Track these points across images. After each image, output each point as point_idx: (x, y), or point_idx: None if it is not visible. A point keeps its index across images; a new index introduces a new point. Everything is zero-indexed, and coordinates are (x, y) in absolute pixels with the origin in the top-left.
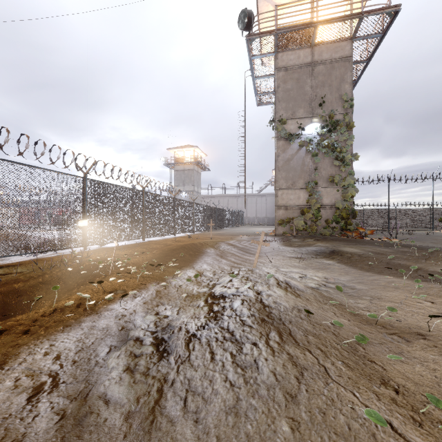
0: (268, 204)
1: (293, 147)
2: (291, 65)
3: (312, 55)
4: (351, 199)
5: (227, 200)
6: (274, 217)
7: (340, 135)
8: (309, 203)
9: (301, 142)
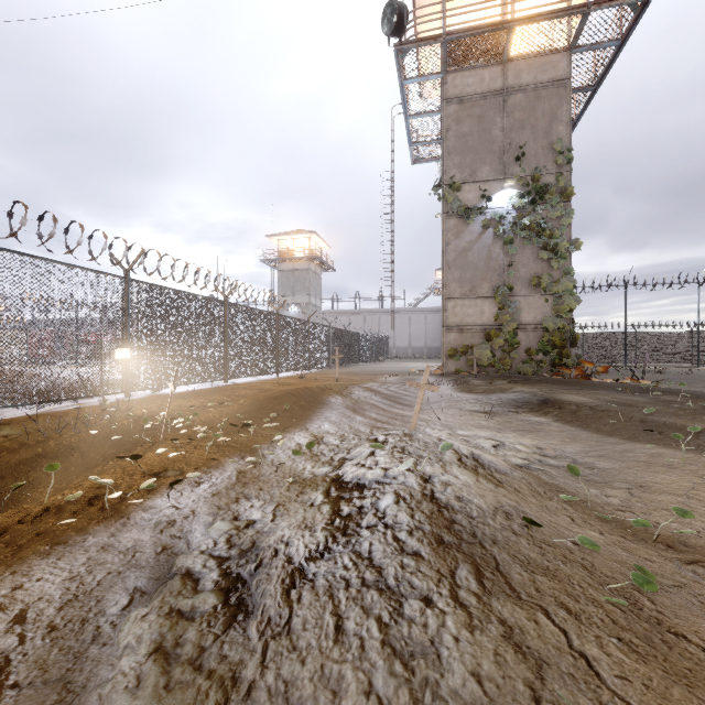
0: (428, 326)
1: (473, 229)
2: (470, 93)
3: (504, 77)
4: (568, 314)
5: (363, 319)
6: (438, 346)
7: (550, 209)
8: (498, 321)
9: (486, 221)
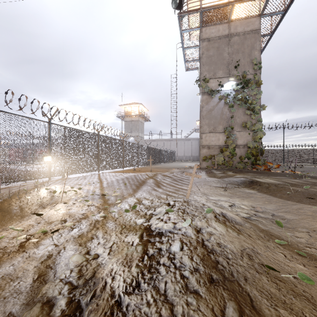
0: (193, 146)
1: (214, 100)
2: (213, 36)
3: (229, 29)
4: (259, 140)
5: (163, 143)
6: (197, 155)
7: (251, 91)
8: (226, 143)
9: (220, 96)
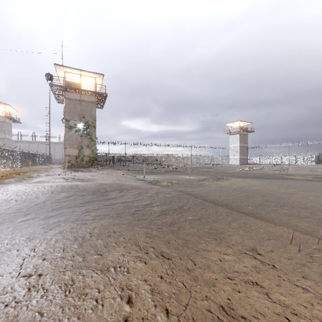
0: None
1: (73, 131)
2: (72, 98)
3: (80, 97)
4: (95, 153)
5: (37, 145)
6: None
7: (91, 130)
8: (79, 154)
9: (76, 130)
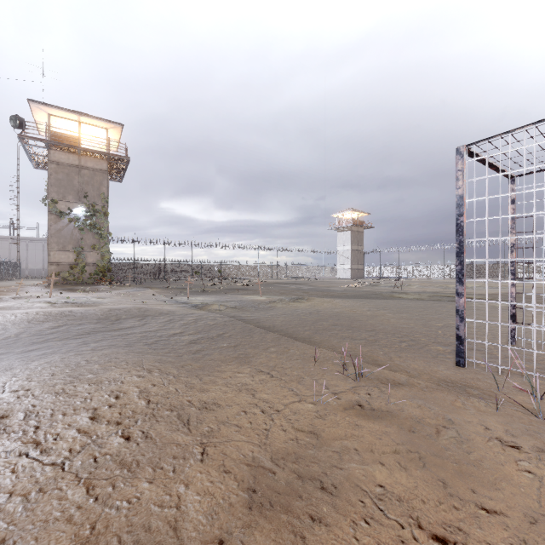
0: None
1: (64, 221)
2: (63, 162)
3: (80, 161)
4: (107, 260)
5: None
6: None
7: (100, 219)
8: (77, 261)
9: (70, 219)
